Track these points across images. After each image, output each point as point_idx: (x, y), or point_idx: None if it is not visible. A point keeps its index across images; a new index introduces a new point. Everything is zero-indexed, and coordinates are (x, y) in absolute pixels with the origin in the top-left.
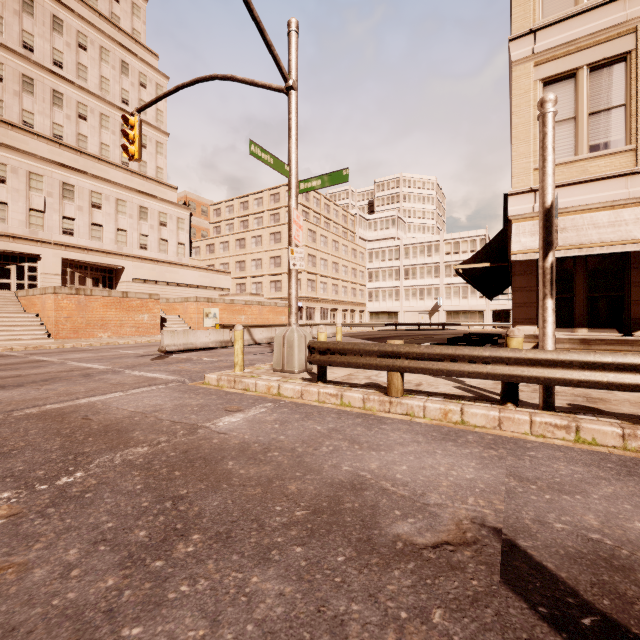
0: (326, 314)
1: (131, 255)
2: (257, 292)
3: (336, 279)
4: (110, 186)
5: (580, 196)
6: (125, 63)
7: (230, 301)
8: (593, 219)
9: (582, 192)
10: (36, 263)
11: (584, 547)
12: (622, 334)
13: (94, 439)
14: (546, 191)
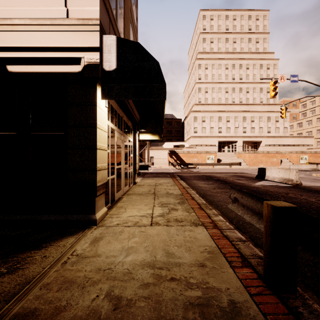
0: None
1: (264, 136)
2: None
3: None
4: (257, 113)
5: None
6: (261, 64)
7: (314, 152)
8: None
9: None
10: (236, 143)
11: None
12: None
13: None
14: None
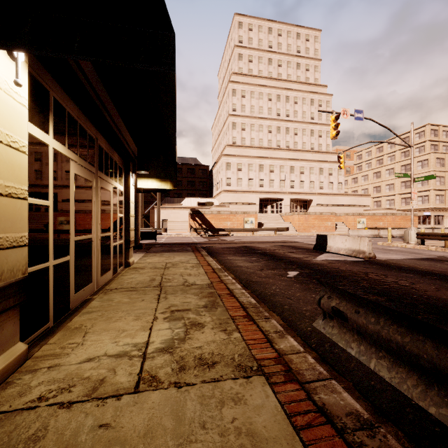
0: None
1: (316, 193)
2: (390, 206)
3: None
4: (307, 162)
5: None
6: (312, 99)
7: (372, 214)
8: None
9: None
10: (281, 201)
11: None
12: None
13: None
14: None
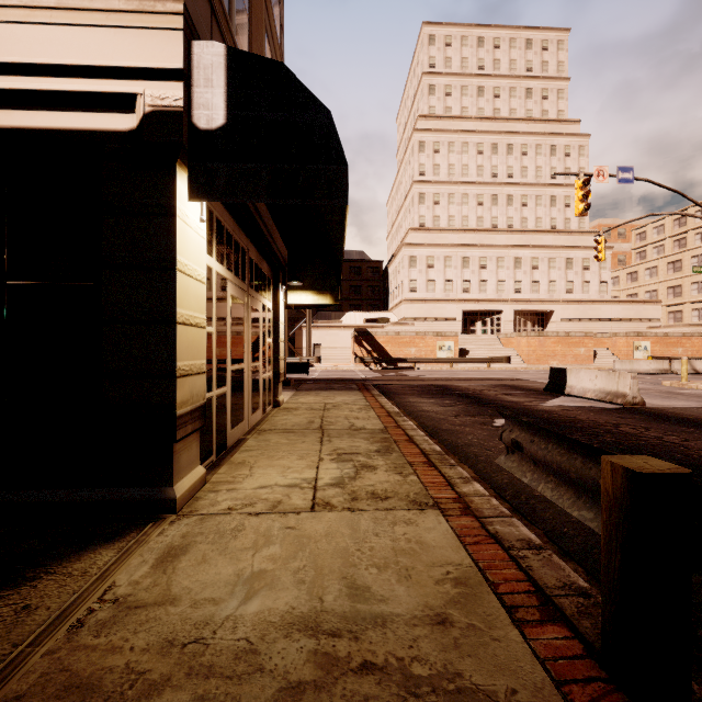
0: None
1: (559, 300)
2: (699, 320)
3: None
4: (544, 250)
5: None
6: (553, 146)
7: (663, 334)
8: None
9: None
10: (500, 315)
11: None
12: None
13: None
14: None
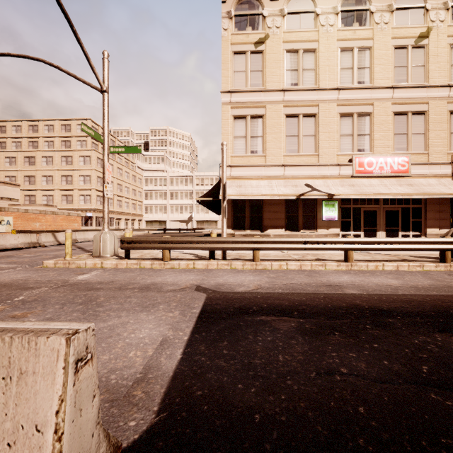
0: (112, 222)
1: None
2: (48, 203)
3: (120, 196)
4: None
5: (247, 172)
6: None
7: (24, 210)
8: (251, 183)
9: (248, 170)
10: None
11: (216, 284)
12: (260, 232)
13: (7, 289)
14: (223, 178)
